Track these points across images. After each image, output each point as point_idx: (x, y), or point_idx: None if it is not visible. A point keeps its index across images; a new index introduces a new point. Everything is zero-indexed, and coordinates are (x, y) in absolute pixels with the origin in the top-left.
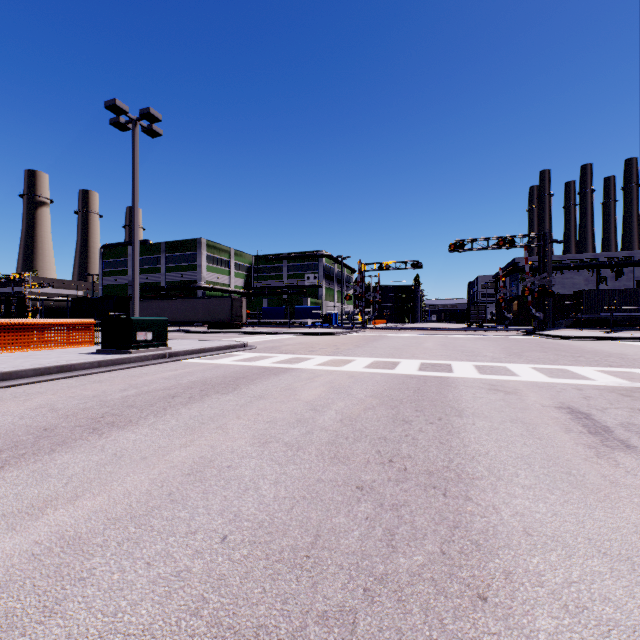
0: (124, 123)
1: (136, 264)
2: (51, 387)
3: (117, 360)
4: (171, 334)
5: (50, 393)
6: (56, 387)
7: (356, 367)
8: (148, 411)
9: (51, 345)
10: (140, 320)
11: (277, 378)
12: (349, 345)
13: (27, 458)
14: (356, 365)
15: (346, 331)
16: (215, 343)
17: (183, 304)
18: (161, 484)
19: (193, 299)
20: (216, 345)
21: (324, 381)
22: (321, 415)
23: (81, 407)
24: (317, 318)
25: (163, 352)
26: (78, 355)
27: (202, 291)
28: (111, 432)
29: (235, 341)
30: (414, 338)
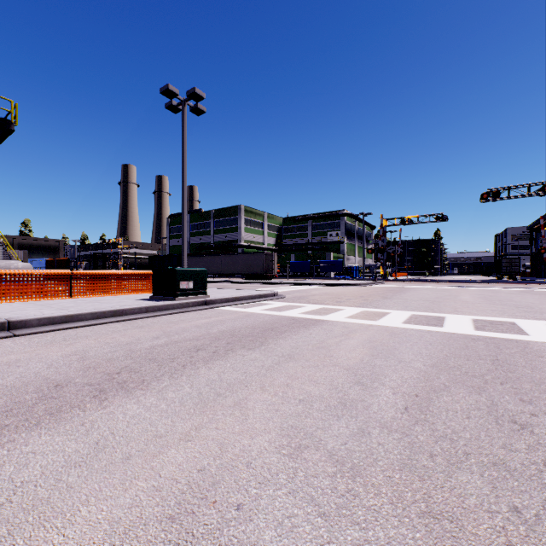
0: (176, 105)
1: (185, 224)
2: (99, 331)
3: (162, 306)
4: (216, 284)
5: (94, 337)
6: (103, 331)
7: (394, 322)
8: (166, 368)
9: (119, 292)
10: (183, 270)
11: (307, 332)
12: (376, 296)
13: (3, 435)
14: (393, 319)
15: (369, 282)
16: (248, 292)
17: (226, 259)
18: (120, 543)
19: (233, 255)
20: (249, 294)
21: (361, 338)
22: (372, 395)
23: (108, 357)
24: (339, 271)
25: (202, 300)
26: (134, 301)
27: (241, 249)
28: (114, 398)
29: (266, 290)
30: (444, 290)
